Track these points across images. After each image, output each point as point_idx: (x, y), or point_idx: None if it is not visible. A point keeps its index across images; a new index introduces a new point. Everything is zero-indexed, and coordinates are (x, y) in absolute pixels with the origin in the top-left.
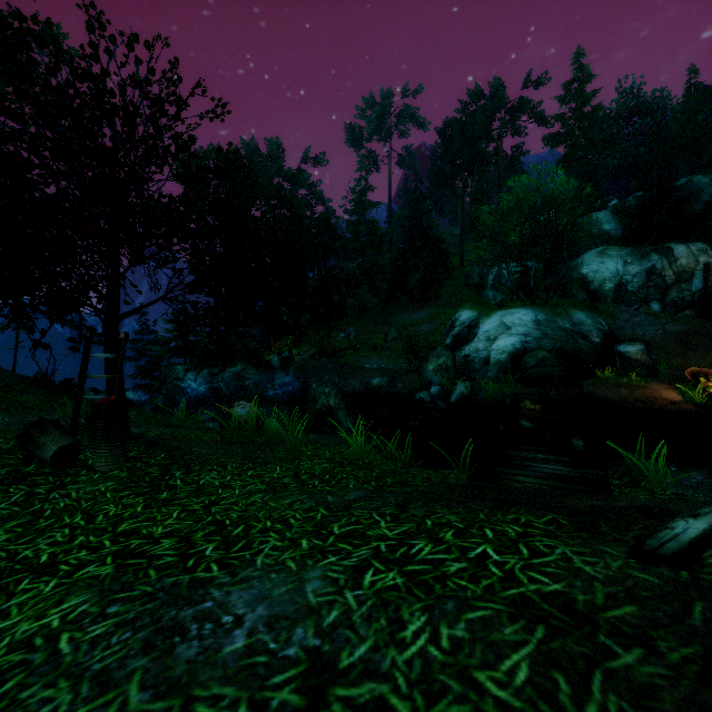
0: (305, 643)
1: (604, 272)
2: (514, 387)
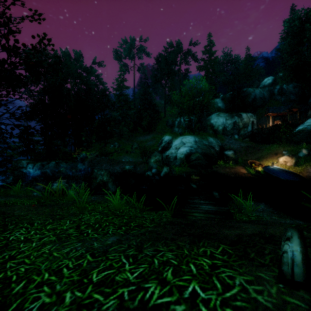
0: None
1: (219, 122)
2: (187, 169)
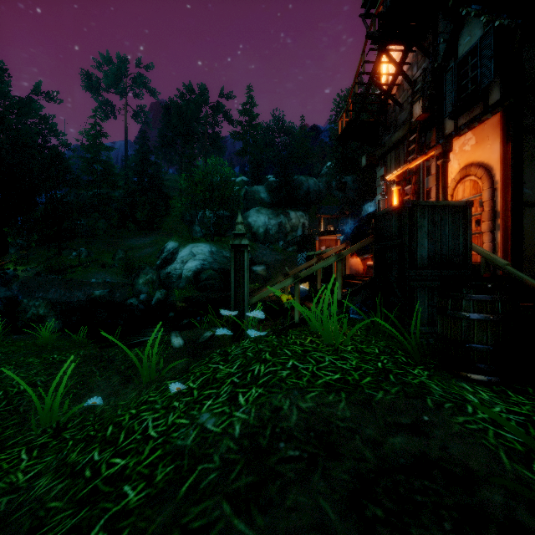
0: None
1: (259, 222)
2: (193, 293)
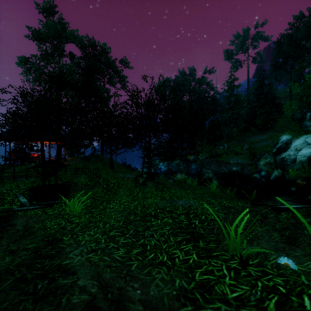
0: (189, 204)
1: None
2: (308, 174)
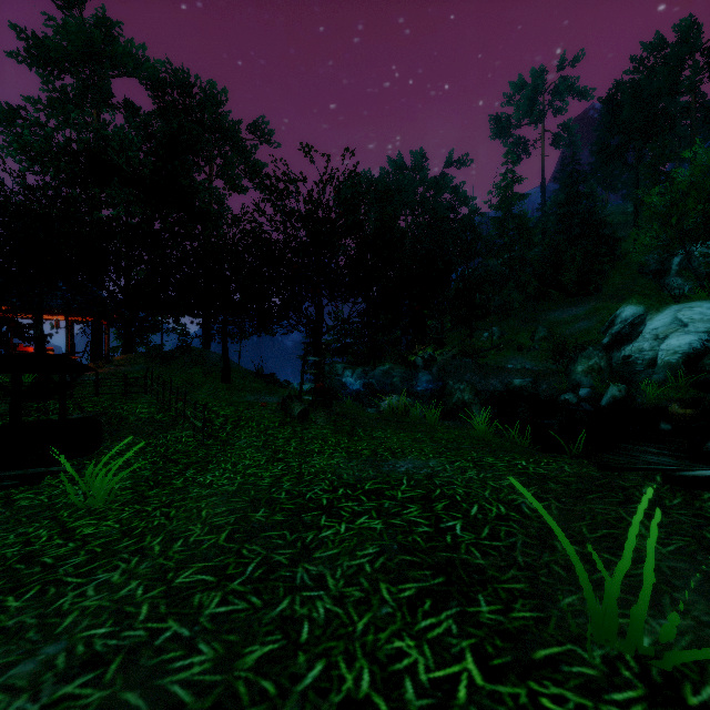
0: (427, 471)
1: None
2: (686, 393)
